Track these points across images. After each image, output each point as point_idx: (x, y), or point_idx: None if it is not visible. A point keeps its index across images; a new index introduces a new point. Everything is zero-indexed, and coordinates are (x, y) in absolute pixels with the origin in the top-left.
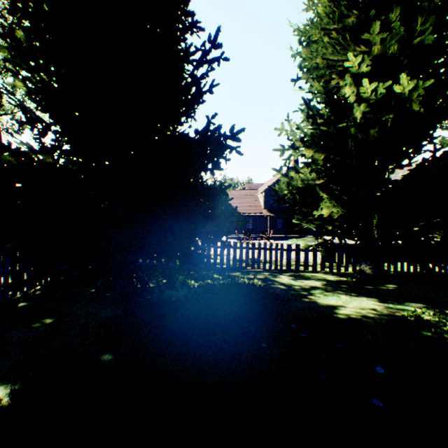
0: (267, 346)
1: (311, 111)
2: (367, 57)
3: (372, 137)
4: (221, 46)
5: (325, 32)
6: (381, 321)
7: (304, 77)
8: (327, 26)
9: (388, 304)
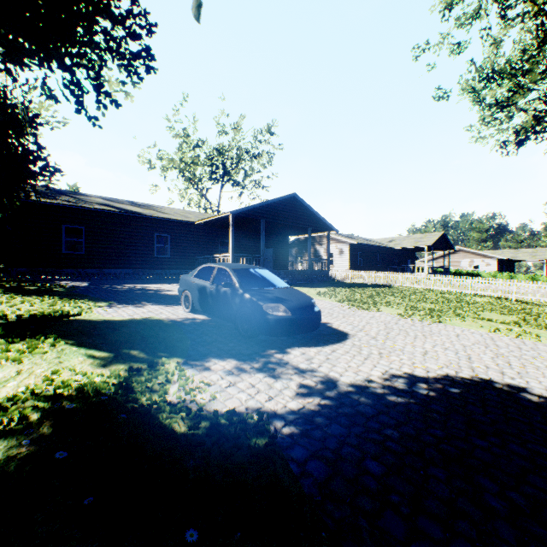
0: None
1: None
2: None
3: None
4: None
5: None
6: None
7: None
8: None
9: None
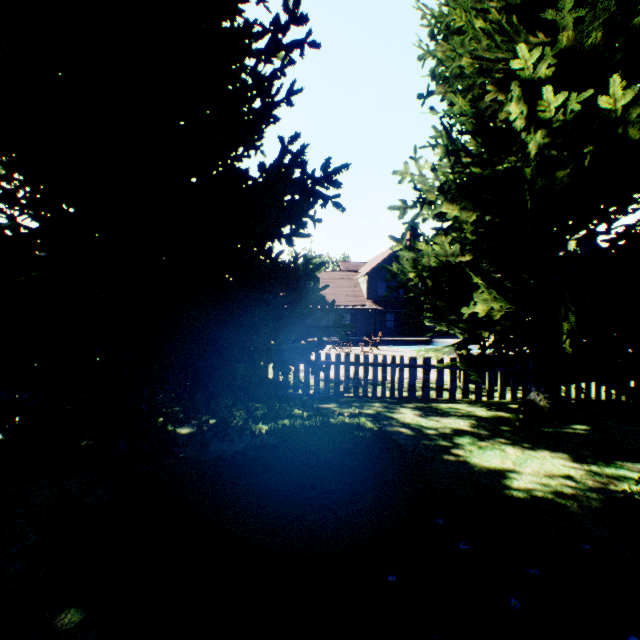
0: (398, 581)
1: (453, 143)
2: (548, 51)
3: (559, 184)
4: (307, 19)
5: (476, 15)
6: (590, 505)
7: (440, 91)
8: (480, 5)
9: (589, 465)
